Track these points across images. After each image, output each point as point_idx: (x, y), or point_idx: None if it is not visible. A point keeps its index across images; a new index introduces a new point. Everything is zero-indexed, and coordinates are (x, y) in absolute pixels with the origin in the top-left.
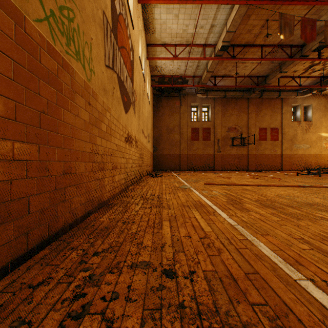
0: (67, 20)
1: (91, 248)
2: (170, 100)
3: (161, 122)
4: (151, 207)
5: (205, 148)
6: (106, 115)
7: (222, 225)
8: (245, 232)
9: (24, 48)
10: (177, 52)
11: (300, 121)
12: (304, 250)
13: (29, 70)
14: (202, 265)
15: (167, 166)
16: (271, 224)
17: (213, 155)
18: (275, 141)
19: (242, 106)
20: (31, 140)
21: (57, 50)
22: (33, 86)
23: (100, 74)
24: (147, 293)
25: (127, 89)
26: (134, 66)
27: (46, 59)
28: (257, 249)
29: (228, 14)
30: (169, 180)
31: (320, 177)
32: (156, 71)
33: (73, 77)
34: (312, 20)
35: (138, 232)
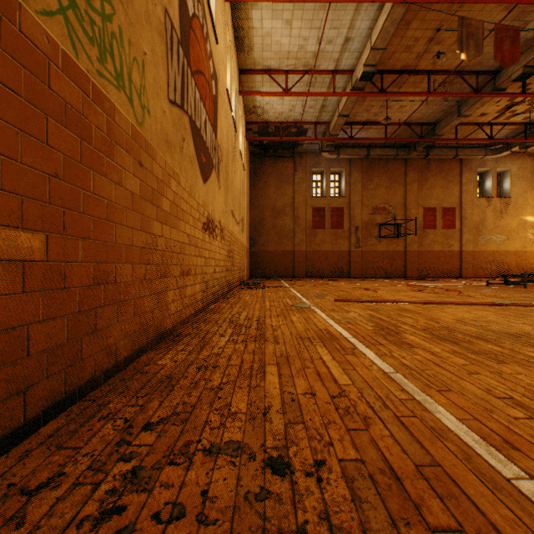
0: (101, 18)
1: (140, 415)
2: (278, 163)
3: (262, 199)
4: (246, 341)
5: (335, 242)
6: (170, 185)
7: (369, 372)
8: (409, 386)
9: (19, 61)
10: (289, 83)
11: (491, 197)
12: (516, 420)
13: (29, 100)
14: (337, 449)
15: (273, 271)
16: (454, 370)
17: (348, 253)
18: (450, 230)
19: (396, 172)
20: (31, 224)
21: (81, 69)
22: (35, 129)
23: (159, 114)
24: (238, 506)
25: (206, 143)
26: (217, 105)
27: (62, 83)
28: (432, 418)
29: (373, 20)
30: (276, 293)
31: (526, 289)
32: (255, 115)
33: (110, 117)
34: (514, 29)
35: (223, 385)
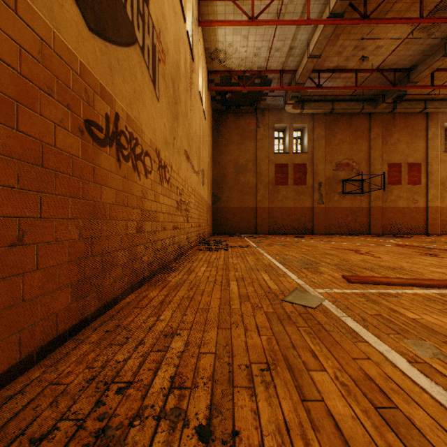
0: None
1: None
2: (240, 119)
3: (225, 155)
4: None
5: (297, 198)
6: None
7: None
8: None
9: None
10: (254, 15)
11: None
12: None
13: None
14: None
15: (236, 227)
16: None
17: (311, 209)
18: (415, 186)
19: (360, 127)
20: None
21: None
22: None
23: None
24: None
25: None
26: None
27: None
28: None
29: None
30: (243, 259)
31: None
32: (217, 61)
33: None
34: None
35: None
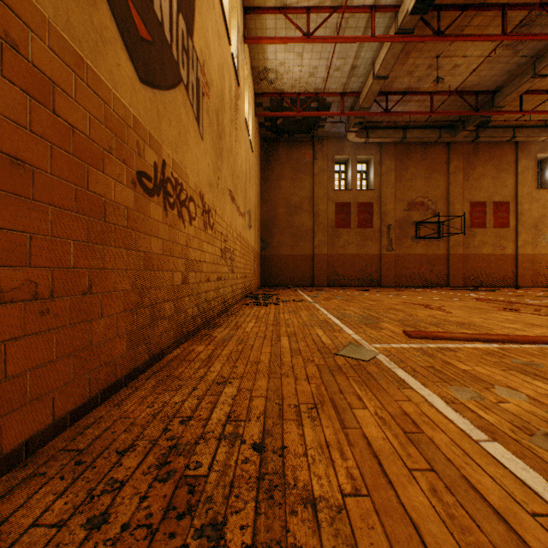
0: None
1: None
2: (293, 150)
3: (275, 193)
4: None
5: (362, 244)
6: None
7: None
8: None
9: None
10: (310, 30)
11: None
12: None
13: None
14: None
15: (288, 279)
16: None
17: (378, 257)
18: (503, 229)
19: (437, 159)
20: None
21: None
22: None
23: None
24: None
25: (153, 4)
26: None
27: None
28: None
29: None
30: (296, 315)
31: None
32: (266, 82)
33: None
34: None
35: None
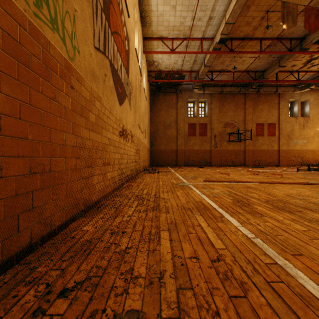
0: None
1: (60, 280)
2: (167, 96)
3: (157, 118)
4: (147, 210)
5: (202, 144)
6: (95, 104)
7: (236, 237)
8: (269, 250)
9: None
10: (174, 46)
11: (297, 117)
12: None
13: None
14: None
15: (164, 162)
16: (298, 236)
17: (210, 151)
18: (272, 137)
19: (239, 101)
20: None
21: (18, 7)
22: None
23: (87, 55)
24: None
25: (121, 80)
26: (129, 57)
27: None
28: (297, 284)
29: (227, 5)
30: (166, 176)
31: None
32: (153, 66)
33: (46, 50)
34: (317, 9)
35: (128, 249)
